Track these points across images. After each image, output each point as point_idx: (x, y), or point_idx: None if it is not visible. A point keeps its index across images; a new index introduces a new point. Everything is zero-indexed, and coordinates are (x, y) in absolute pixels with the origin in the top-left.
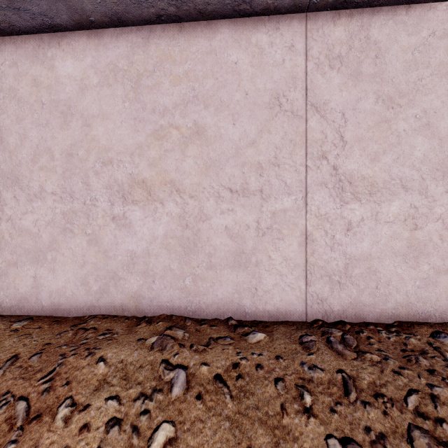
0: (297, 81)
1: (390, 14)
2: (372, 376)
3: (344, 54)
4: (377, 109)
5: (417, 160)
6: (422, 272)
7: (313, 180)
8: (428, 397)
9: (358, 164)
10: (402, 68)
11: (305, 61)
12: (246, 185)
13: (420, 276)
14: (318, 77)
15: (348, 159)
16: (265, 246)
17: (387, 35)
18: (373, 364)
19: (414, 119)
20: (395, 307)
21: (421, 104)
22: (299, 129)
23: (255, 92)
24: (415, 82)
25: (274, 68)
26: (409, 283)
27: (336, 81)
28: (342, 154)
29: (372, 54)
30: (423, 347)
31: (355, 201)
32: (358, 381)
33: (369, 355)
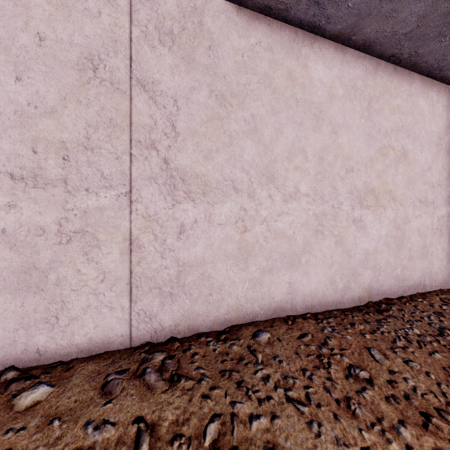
0: (118, 45)
1: (223, 8)
2: (176, 411)
3: (177, 33)
4: (211, 104)
5: (246, 163)
6: (251, 273)
7: (140, 173)
8: (228, 421)
9: (192, 160)
10: (233, 67)
11: (129, 24)
12: (40, 171)
13: (249, 277)
14: (146, 49)
15: (181, 153)
16: (72, 256)
17: (220, 28)
18: (184, 393)
19: (244, 122)
20: (227, 312)
21: (250, 109)
22: (122, 107)
23: (56, 42)
24: (245, 85)
25: (86, 19)
26: (240, 285)
27: (167, 61)
28: (174, 146)
29: (206, 43)
30: (242, 353)
31: (188, 201)
32: (157, 426)
33: (183, 381)
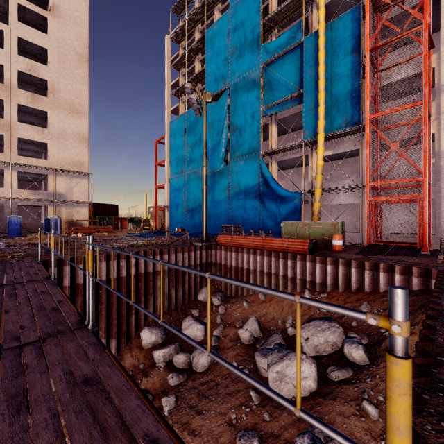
0: None
1: None
2: None
3: None
4: None
5: None
6: None
7: None
8: None
9: None
10: None
11: None
12: None
13: None
14: None
15: None
16: None
17: None
18: None
19: None
20: None
21: None
22: None
23: None
24: None
25: None
26: None
27: None
28: None
29: None
30: None
31: None
32: None
33: None
